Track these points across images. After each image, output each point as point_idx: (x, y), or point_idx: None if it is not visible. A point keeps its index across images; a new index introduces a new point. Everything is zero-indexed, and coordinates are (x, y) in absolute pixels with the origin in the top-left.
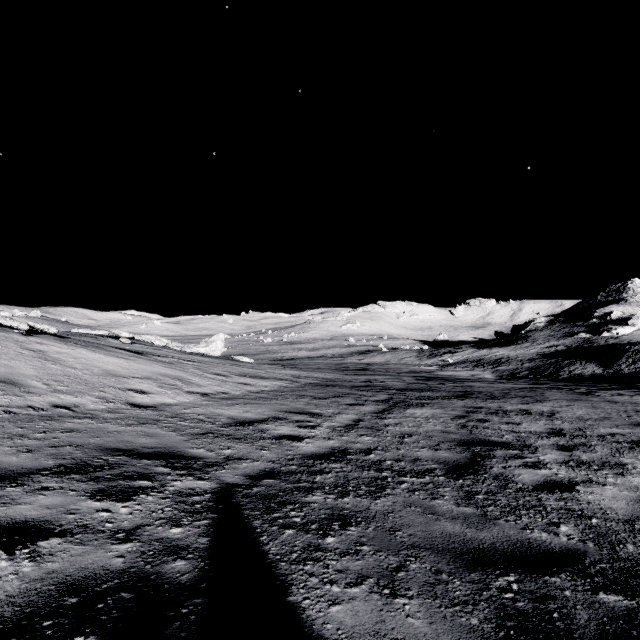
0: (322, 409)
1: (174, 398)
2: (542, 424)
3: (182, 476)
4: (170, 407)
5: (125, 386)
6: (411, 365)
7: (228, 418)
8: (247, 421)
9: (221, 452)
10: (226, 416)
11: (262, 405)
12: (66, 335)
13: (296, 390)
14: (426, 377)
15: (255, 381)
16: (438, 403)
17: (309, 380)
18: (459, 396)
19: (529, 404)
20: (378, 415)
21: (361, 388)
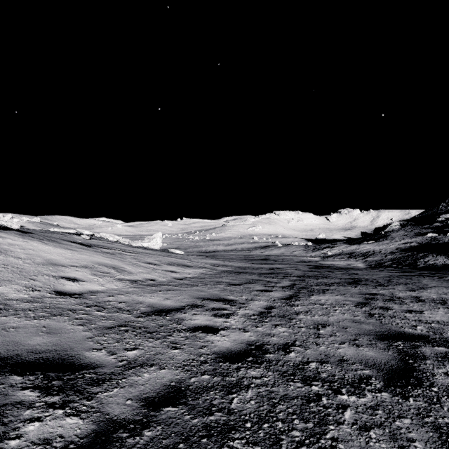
0: (236, 295)
1: (103, 285)
2: (443, 312)
3: (48, 408)
4: (95, 294)
5: (60, 274)
6: (300, 256)
7: (147, 306)
8: (165, 309)
9: (124, 355)
10: (146, 304)
11: (182, 292)
12: (41, 232)
13: (214, 277)
14: (315, 266)
15: (180, 269)
16: (336, 289)
17: (225, 268)
18: (351, 283)
19: (416, 291)
20: (287, 302)
21: (267, 275)
